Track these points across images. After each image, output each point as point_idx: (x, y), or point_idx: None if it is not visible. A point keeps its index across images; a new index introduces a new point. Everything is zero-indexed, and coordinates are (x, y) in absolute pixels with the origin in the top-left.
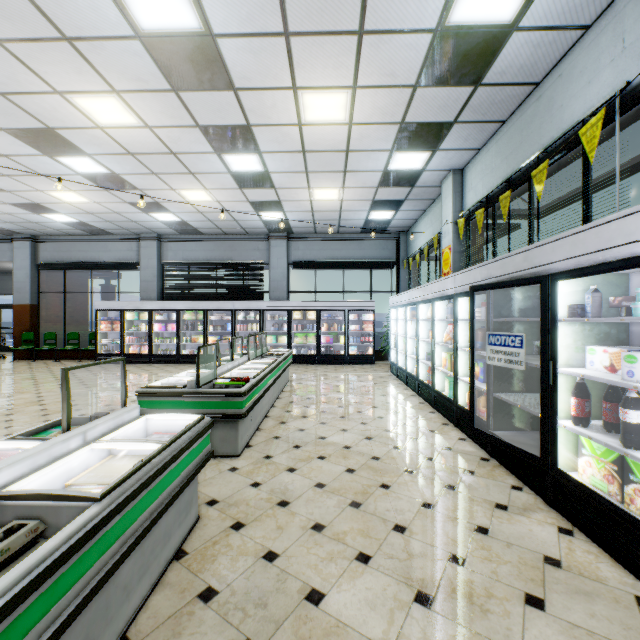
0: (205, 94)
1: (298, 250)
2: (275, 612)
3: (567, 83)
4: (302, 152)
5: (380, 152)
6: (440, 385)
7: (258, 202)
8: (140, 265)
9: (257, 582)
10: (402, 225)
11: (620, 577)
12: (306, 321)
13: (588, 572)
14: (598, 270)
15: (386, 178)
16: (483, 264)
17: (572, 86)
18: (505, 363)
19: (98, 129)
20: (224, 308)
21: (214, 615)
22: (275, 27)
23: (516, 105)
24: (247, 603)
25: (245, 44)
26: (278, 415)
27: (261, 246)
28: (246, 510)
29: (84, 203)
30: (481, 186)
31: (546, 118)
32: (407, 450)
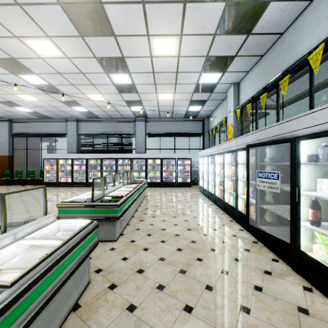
0: (98, 38)
1: (151, 127)
2: None
3: (299, 32)
4: (152, 73)
5: (195, 73)
6: (227, 199)
7: (129, 101)
8: (67, 135)
9: (122, 327)
10: (205, 114)
11: None
12: (155, 164)
13: (326, 318)
14: None
15: (197, 88)
16: (253, 132)
17: (302, 33)
18: (268, 188)
19: (40, 59)
20: (111, 157)
21: None
22: None
23: (269, 46)
24: None
25: (120, 8)
26: (139, 216)
27: (131, 125)
28: (118, 276)
29: (36, 101)
30: (249, 91)
31: (287, 52)
32: (211, 236)
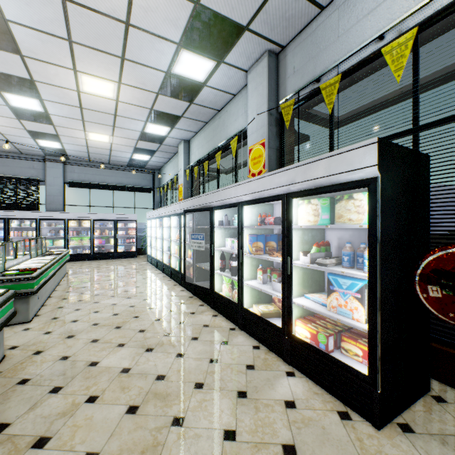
0: None
1: (74, 173)
2: (71, 374)
3: (229, 116)
4: (80, 107)
5: (139, 121)
6: (174, 264)
7: (36, 132)
8: None
9: (57, 369)
10: (156, 165)
11: (228, 324)
12: (81, 228)
13: (218, 325)
14: (224, 207)
15: (143, 136)
16: (191, 199)
17: (231, 118)
18: (198, 248)
19: None
20: None
21: (31, 386)
22: (61, 34)
23: (211, 117)
24: (52, 377)
25: (35, 34)
26: (60, 295)
27: (37, 165)
28: (43, 345)
29: None
30: (198, 153)
31: (222, 129)
32: (151, 300)
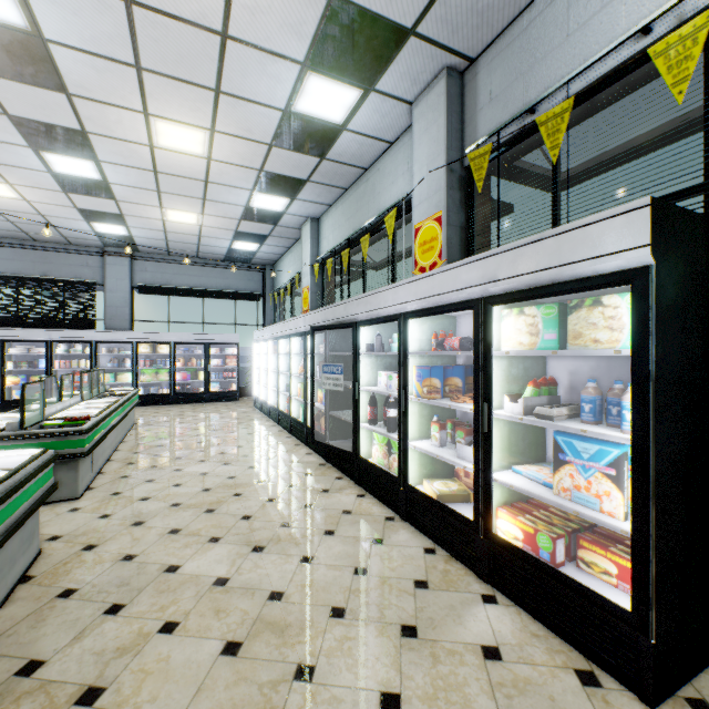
0: (23, 86)
1: (146, 272)
2: (138, 585)
3: (382, 177)
4: (154, 172)
5: (241, 189)
6: (296, 413)
7: (91, 211)
8: None
9: (118, 574)
10: (268, 258)
11: (382, 510)
12: (157, 355)
13: (366, 512)
14: (376, 322)
15: (249, 213)
16: (323, 309)
17: (385, 181)
18: (333, 386)
19: None
20: (33, 338)
21: (78, 601)
22: (125, 58)
23: (354, 180)
24: (110, 587)
25: (86, 59)
26: (125, 457)
27: (92, 262)
28: (97, 535)
29: None
30: (332, 238)
31: (371, 198)
32: (261, 467)
